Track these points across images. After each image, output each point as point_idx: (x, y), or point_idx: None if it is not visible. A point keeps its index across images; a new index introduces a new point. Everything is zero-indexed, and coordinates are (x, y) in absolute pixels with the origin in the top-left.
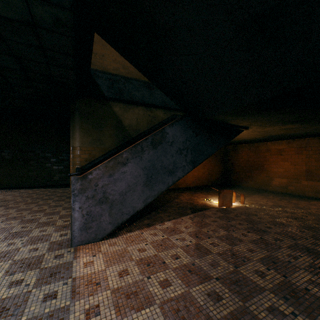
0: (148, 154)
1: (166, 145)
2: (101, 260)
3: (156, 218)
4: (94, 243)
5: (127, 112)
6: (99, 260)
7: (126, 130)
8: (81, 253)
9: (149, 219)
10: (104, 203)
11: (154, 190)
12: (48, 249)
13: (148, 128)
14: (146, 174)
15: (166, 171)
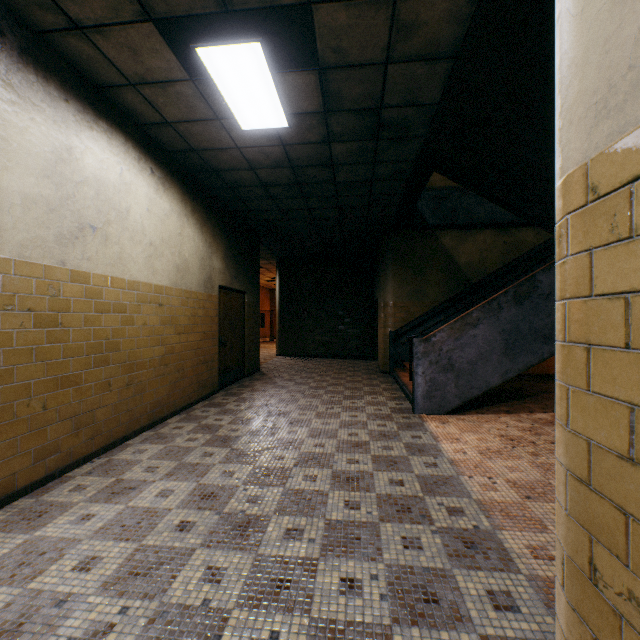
0: (507, 313)
1: (537, 299)
2: (453, 428)
3: (520, 408)
4: (437, 415)
5: (463, 243)
6: (450, 427)
7: (461, 273)
8: (427, 420)
9: (507, 407)
10: (449, 372)
11: (518, 363)
12: (391, 411)
13: (501, 265)
14: (505, 340)
15: (538, 337)
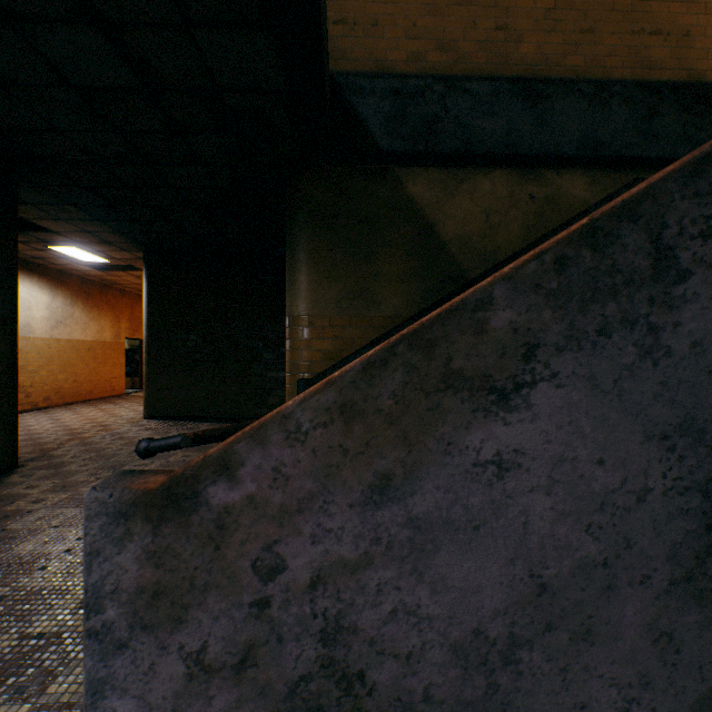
0: None
1: None
2: None
3: None
4: None
5: (451, 196)
6: None
7: (448, 257)
8: None
9: None
10: None
11: None
12: None
13: (526, 242)
14: (699, 489)
15: None
